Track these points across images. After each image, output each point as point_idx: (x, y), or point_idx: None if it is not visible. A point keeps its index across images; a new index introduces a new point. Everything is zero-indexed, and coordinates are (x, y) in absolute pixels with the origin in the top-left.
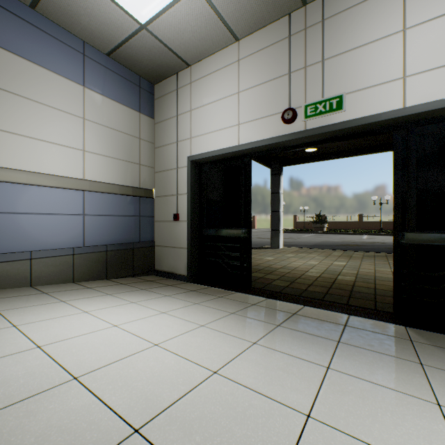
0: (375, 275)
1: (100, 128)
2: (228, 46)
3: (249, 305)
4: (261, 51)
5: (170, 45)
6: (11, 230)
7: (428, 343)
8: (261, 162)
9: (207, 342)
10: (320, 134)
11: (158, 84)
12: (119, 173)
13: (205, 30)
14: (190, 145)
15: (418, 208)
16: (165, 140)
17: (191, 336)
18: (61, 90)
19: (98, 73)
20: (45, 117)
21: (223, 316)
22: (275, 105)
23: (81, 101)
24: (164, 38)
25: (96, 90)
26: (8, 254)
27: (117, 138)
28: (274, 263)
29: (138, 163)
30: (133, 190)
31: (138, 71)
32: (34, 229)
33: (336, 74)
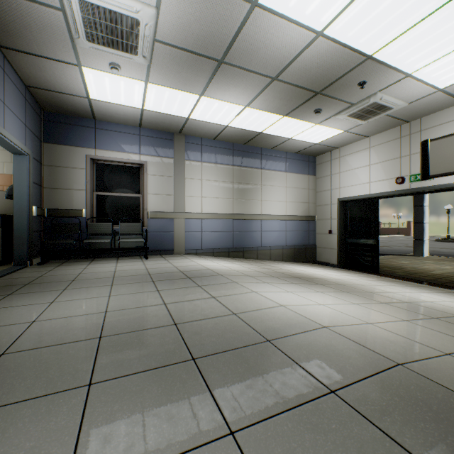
0: None
1: (291, 189)
2: (363, 139)
3: (373, 277)
4: (383, 143)
5: (328, 145)
6: (265, 238)
7: None
8: None
9: (351, 277)
10: (418, 191)
11: (318, 156)
12: (299, 209)
13: (349, 138)
14: (339, 192)
15: None
16: (322, 188)
17: (345, 276)
18: (278, 177)
19: (291, 163)
20: (274, 191)
21: (358, 276)
22: (392, 173)
23: (285, 179)
24: (326, 144)
25: (290, 172)
26: (264, 247)
27: (298, 192)
28: (406, 265)
29: (307, 202)
30: (305, 217)
31: (308, 154)
32: (271, 238)
33: None
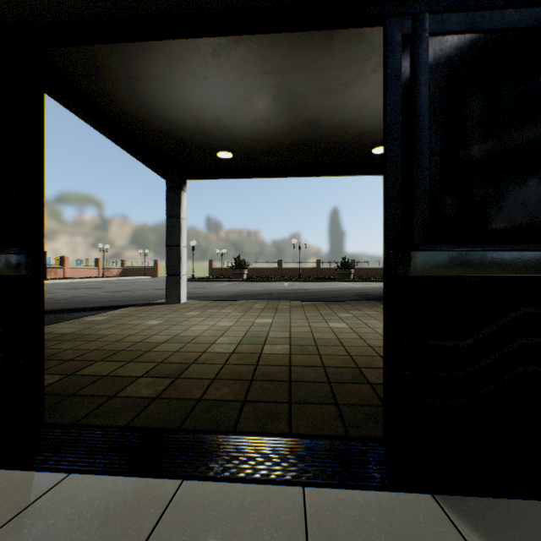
0: (315, 337)
1: None
2: None
3: None
4: None
5: None
6: None
7: None
8: (149, 164)
9: None
10: None
11: None
12: None
13: None
14: None
15: (431, 199)
16: None
17: None
18: None
19: None
20: None
21: None
22: None
23: None
24: None
25: None
26: None
27: None
28: (158, 331)
29: None
30: None
31: None
32: None
33: None
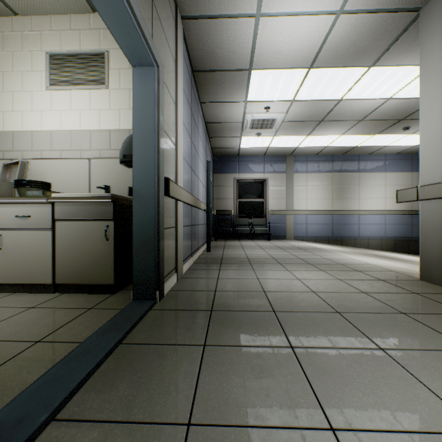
0: None
1: (391, 187)
2: None
3: None
4: None
5: None
6: (362, 230)
7: None
8: None
9: None
10: None
11: None
12: (400, 204)
13: None
14: None
15: None
16: None
17: None
18: (376, 177)
19: (390, 164)
20: (371, 190)
21: None
22: None
23: (383, 179)
24: None
25: (390, 171)
26: (362, 237)
27: (399, 189)
28: None
29: None
30: (407, 211)
31: (411, 153)
32: (368, 229)
33: None
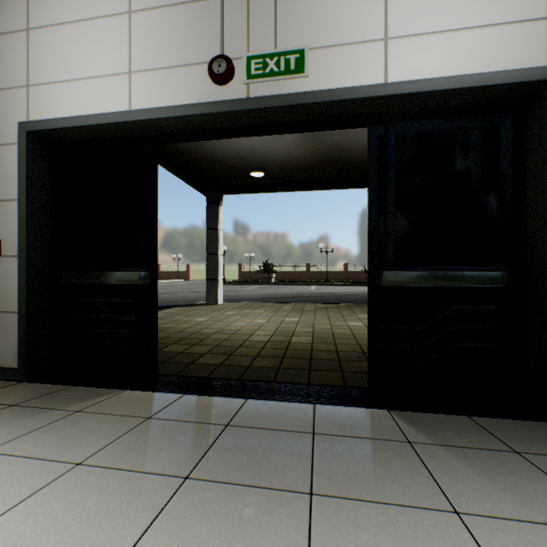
0: (333, 332)
1: None
2: None
3: (137, 423)
4: None
5: None
6: None
7: (431, 442)
8: (192, 183)
9: None
10: (271, 109)
11: None
12: None
13: None
14: (28, 100)
15: (397, 237)
16: None
17: None
18: None
19: None
20: None
21: (39, 488)
22: (198, 48)
23: None
24: None
25: None
26: None
27: None
28: (207, 325)
29: None
30: None
31: None
32: None
33: (296, 15)
